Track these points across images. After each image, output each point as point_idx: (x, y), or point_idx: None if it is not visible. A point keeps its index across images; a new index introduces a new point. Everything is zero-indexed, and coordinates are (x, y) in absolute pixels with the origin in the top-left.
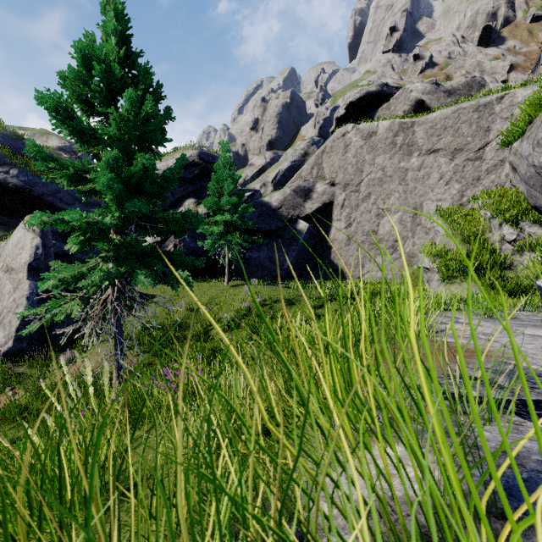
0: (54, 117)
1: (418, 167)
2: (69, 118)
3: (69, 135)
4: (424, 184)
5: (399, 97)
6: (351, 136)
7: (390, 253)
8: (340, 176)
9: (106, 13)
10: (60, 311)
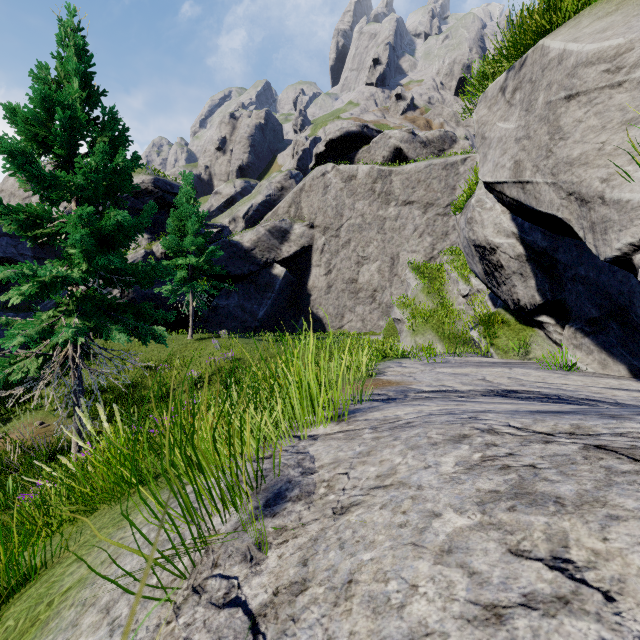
0: (9, 161)
1: (395, 217)
2: (26, 163)
3: (23, 180)
4: (401, 234)
5: (379, 142)
6: (330, 177)
7: (370, 303)
8: (319, 218)
9: (64, 48)
10: (14, 370)
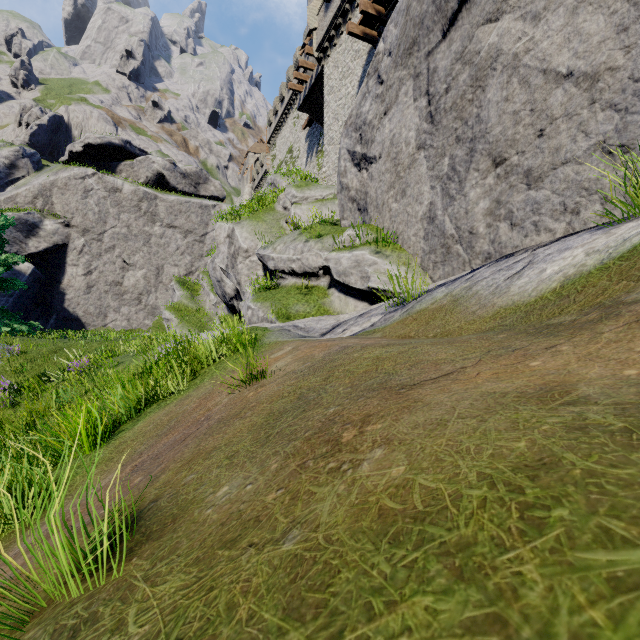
0: None
1: (161, 235)
2: None
3: None
4: (165, 250)
5: (143, 162)
6: (92, 183)
7: (136, 304)
8: (78, 219)
9: None
10: None
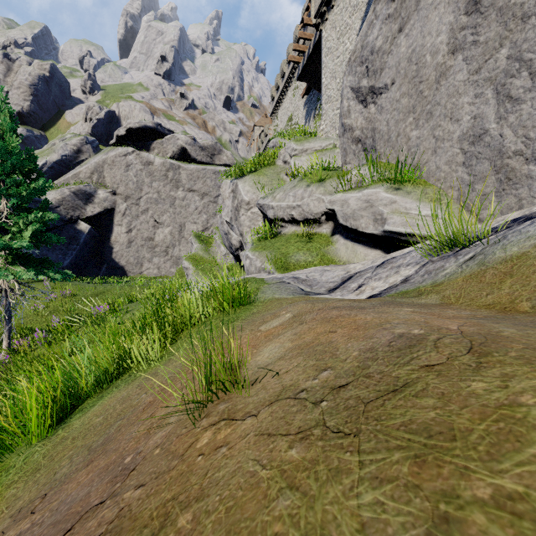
0: None
1: (183, 198)
2: None
3: None
4: (186, 210)
5: (170, 140)
6: (132, 159)
7: (164, 256)
8: (121, 188)
9: (1, 112)
10: None
